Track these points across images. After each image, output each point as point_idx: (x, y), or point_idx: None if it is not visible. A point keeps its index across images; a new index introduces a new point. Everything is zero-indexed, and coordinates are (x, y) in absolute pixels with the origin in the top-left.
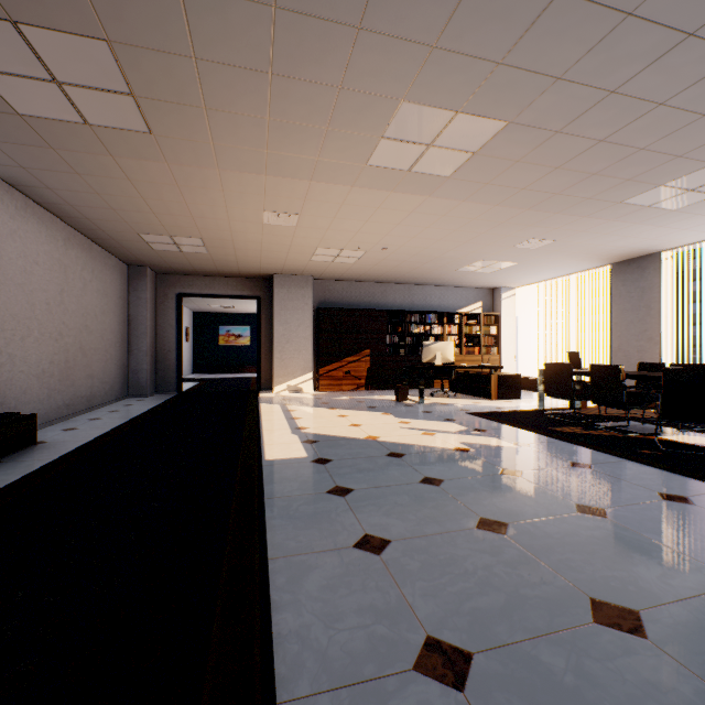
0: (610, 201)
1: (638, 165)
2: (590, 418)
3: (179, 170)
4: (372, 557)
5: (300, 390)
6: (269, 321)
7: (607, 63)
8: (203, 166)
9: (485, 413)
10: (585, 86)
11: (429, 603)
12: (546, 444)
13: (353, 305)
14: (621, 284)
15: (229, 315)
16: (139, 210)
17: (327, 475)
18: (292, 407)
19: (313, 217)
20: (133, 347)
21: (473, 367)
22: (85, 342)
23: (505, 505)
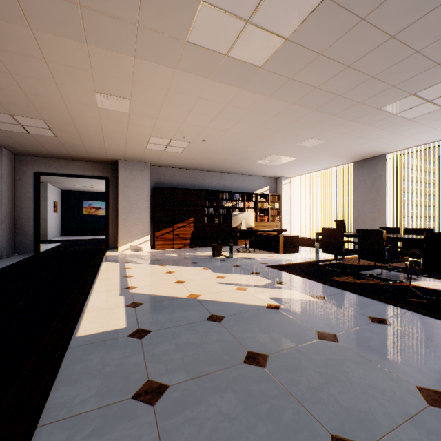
0: (373, 106)
1: (406, 71)
2: (352, 267)
3: None
4: None
5: (140, 249)
6: (116, 196)
7: None
8: (10, 21)
9: (279, 266)
10: None
11: None
12: (338, 295)
13: (181, 186)
14: (360, 175)
15: (91, 193)
16: None
17: (141, 359)
18: (129, 264)
19: (143, 103)
20: None
21: (267, 231)
22: None
23: (347, 399)
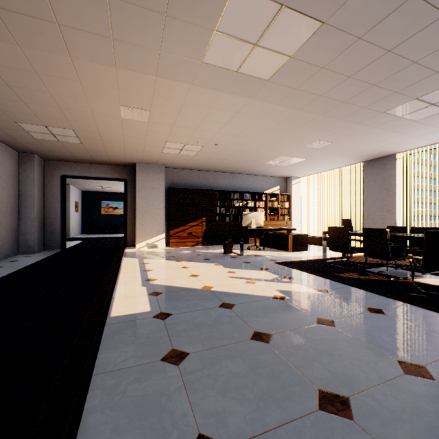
0: (378, 110)
1: (407, 79)
2: (359, 265)
3: (33, 55)
4: None
5: (155, 246)
6: (133, 196)
7: None
8: (55, 52)
9: (287, 263)
10: None
11: None
12: (340, 289)
13: (194, 186)
14: (370, 175)
15: (108, 193)
16: (9, 99)
17: (165, 334)
18: (147, 260)
19: (161, 114)
20: (23, 215)
21: (276, 229)
22: None
23: (335, 366)
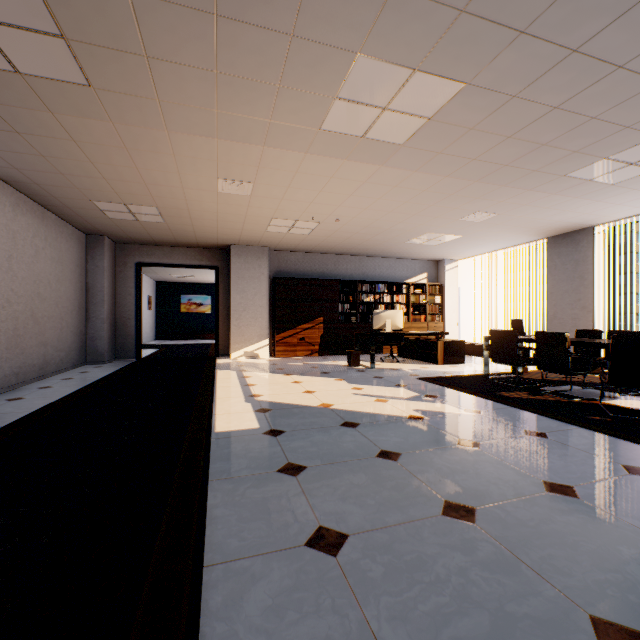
0: (555, 173)
1: (587, 136)
2: (533, 382)
3: (125, 130)
4: (328, 561)
5: (256, 356)
6: (227, 289)
7: (574, 15)
8: (150, 127)
9: (434, 378)
10: (548, 43)
11: (398, 631)
12: (498, 410)
13: (307, 275)
14: (557, 257)
15: (191, 285)
16: (89, 176)
17: (279, 449)
18: (248, 373)
19: (267, 186)
20: (91, 315)
21: (420, 334)
22: (37, 309)
23: (468, 483)
